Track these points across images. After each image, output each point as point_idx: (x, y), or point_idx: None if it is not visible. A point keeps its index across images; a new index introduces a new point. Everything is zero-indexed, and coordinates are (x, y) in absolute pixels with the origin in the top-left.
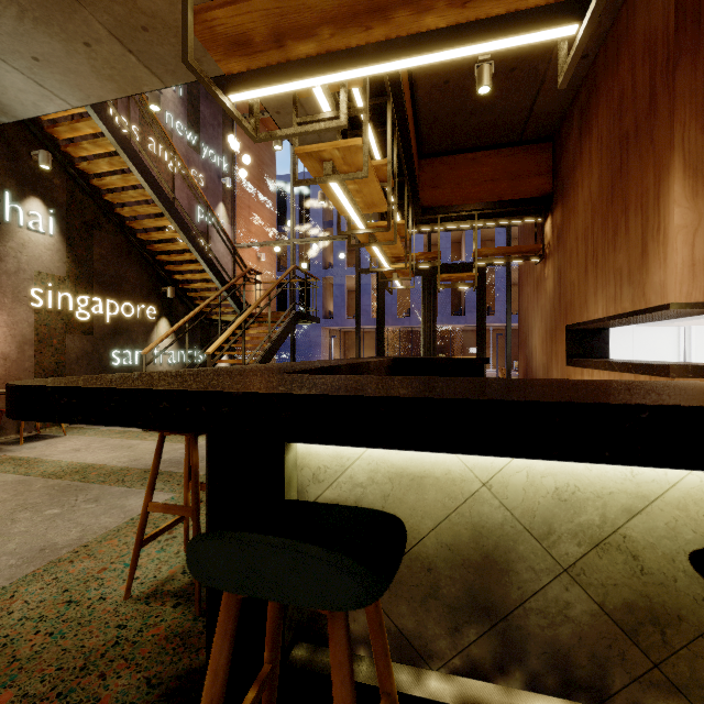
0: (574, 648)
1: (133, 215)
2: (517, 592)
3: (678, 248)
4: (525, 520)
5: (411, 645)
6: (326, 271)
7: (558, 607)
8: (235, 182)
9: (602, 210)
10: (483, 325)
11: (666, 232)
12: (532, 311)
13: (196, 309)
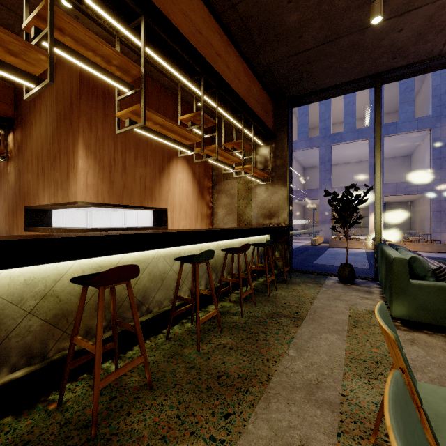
0: (34, 342)
1: None
2: (5, 332)
3: (81, 177)
4: (9, 298)
5: None
6: None
7: (26, 329)
8: None
9: (47, 145)
10: None
11: (77, 169)
12: None
13: None
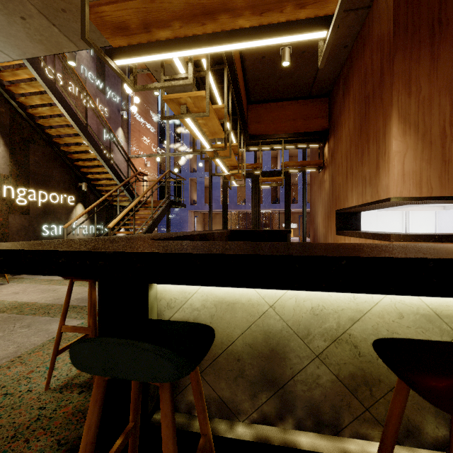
0: (322, 402)
1: (58, 134)
2: (290, 371)
3: (395, 164)
4: (294, 327)
5: (228, 407)
6: (191, 174)
7: (313, 378)
8: (130, 114)
9: (355, 140)
10: (289, 209)
11: (389, 155)
12: (317, 201)
13: (102, 198)
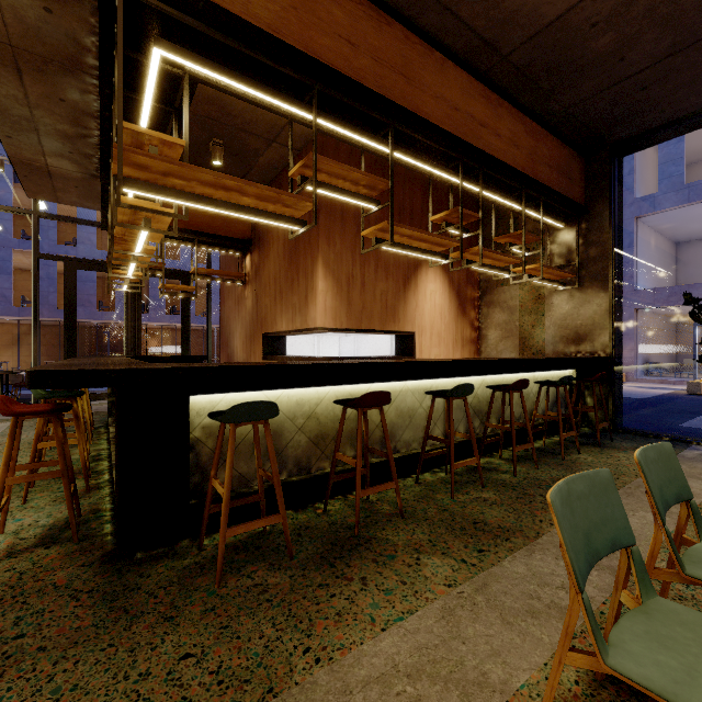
0: (302, 456)
1: None
2: (285, 442)
3: (320, 300)
4: (287, 414)
5: (246, 478)
6: None
7: (297, 443)
8: None
9: (285, 266)
10: (188, 327)
11: (316, 291)
12: (234, 320)
13: None
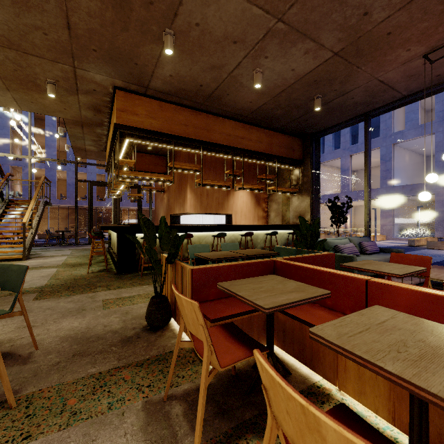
0: None
1: None
2: None
3: (188, 202)
4: None
5: None
6: (14, 161)
7: None
8: None
9: (178, 187)
10: (140, 210)
11: (187, 198)
12: (160, 208)
13: None
